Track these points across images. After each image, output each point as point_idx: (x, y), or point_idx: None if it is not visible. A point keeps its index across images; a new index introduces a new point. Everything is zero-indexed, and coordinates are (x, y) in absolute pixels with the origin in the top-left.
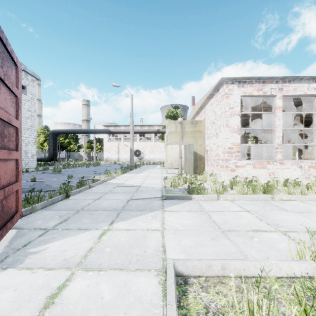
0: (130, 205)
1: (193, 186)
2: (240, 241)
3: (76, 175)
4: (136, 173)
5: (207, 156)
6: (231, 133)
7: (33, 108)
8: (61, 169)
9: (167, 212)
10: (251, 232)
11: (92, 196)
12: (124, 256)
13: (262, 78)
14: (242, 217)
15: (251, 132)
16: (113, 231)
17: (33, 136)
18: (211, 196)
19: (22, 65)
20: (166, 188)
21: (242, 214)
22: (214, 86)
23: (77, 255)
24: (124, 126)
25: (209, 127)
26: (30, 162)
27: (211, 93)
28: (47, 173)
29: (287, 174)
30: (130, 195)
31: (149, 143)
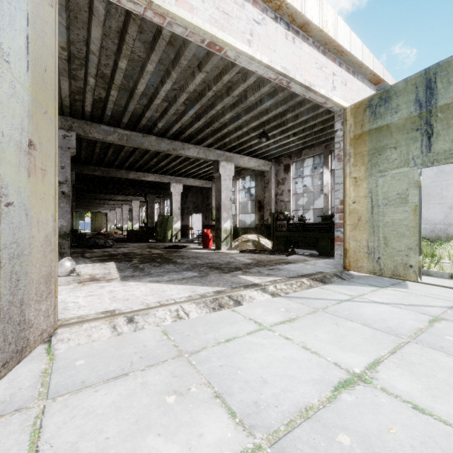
0: None
1: None
2: None
3: None
4: None
5: None
6: None
7: None
8: None
9: None
10: None
11: None
12: None
13: None
14: None
15: None
16: None
17: None
18: None
19: None
20: None
21: None
22: None
23: None
24: None
25: None
26: None
27: None
28: None
29: None
30: None
31: None
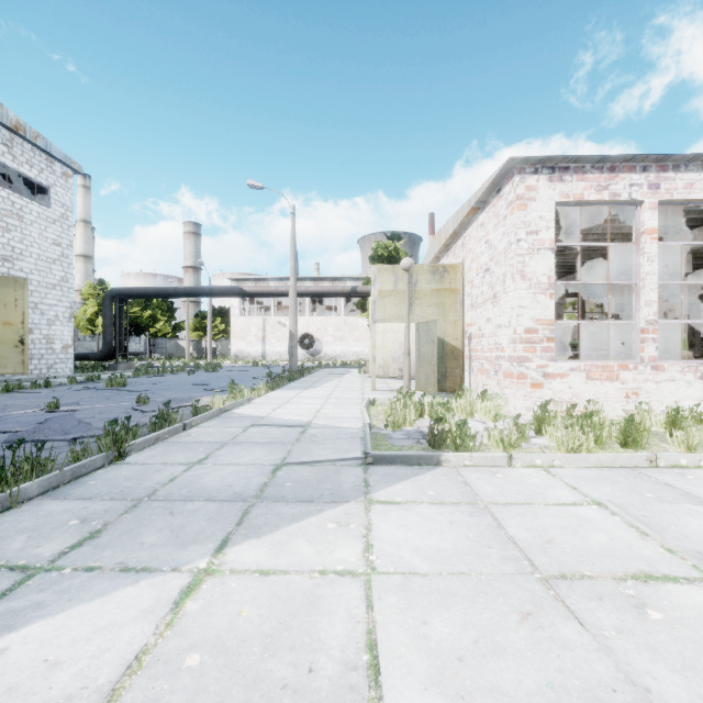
0: (280, 483)
1: (443, 429)
2: (607, 621)
3: (161, 394)
4: (301, 389)
5: (469, 350)
6: (533, 294)
7: (67, 238)
8: (131, 378)
9: (379, 505)
10: (632, 584)
11: (186, 455)
12: (242, 693)
13: (609, 158)
14: (589, 526)
15: (569, 293)
16: (221, 579)
17: (67, 303)
18: (492, 457)
19: (41, 139)
20: (374, 431)
21: (584, 512)
22: (488, 181)
23: (88, 685)
24: (277, 280)
25: (476, 281)
26: (59, 362)
27: (481, 197)
28: (93, 389)
29: (669, 395)
30: (283, 450)
31: (333, 320)
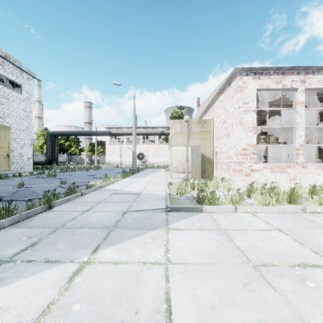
0: (125, 220)
1: (203, 195)
2: (287, 287)
3: (72, 180)
4: (137, 178)
5: (216, 159)
6: (246, 132)
7: (29, 108)
8: (59, 173)
9: (173, 230)
10: (298, 269)
11: (81, 207)
12: None
13: (281, 68)
14: (275, 240)
15: (262, 134)
16: (94, 266)
17: (29, 138)
18: (227, 208)
19: (17, 62)
20: (171, 196)
21: (272, 234)
22: (225, 79)
23: (21, 321)
24: (127, 128)
25: (219, 127)
26: (26, 165)
27: (221, 87)
28: (41, 177)
29: (310, 179)
30: (128, 205)
31: (153, 146)
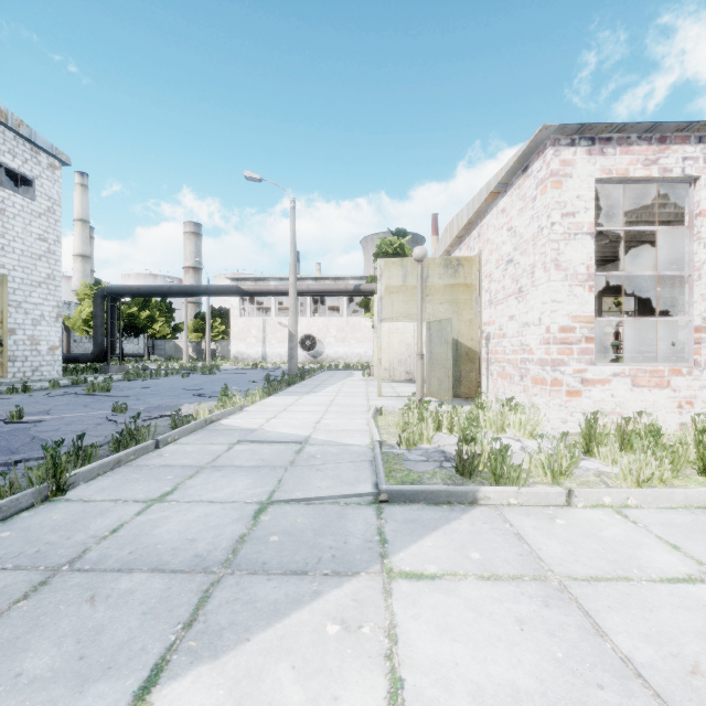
0: (263, 536)
1: (475, 453)
2: None
3: (146, 401)
4: (300, 394)
5: (487, 352)
6: (569, 287)
7: (54, 233)
8: (121, 381)
9: (403, 581)
10: None
11: (147, 486)
12: None
13: (659, 127)
14: None
15: None
16: None
17: (54, 302)
18: (545, 493)
19: (25, 127)
20: (385, 450)
21: None
22: (514, 158)
23: None
24: (278, 279)
25: (495, 274)
26: (45, 364)
27: (504, 178)
28: (74, 394)
29: None
30: (272, 479)
31: (335, 320)
